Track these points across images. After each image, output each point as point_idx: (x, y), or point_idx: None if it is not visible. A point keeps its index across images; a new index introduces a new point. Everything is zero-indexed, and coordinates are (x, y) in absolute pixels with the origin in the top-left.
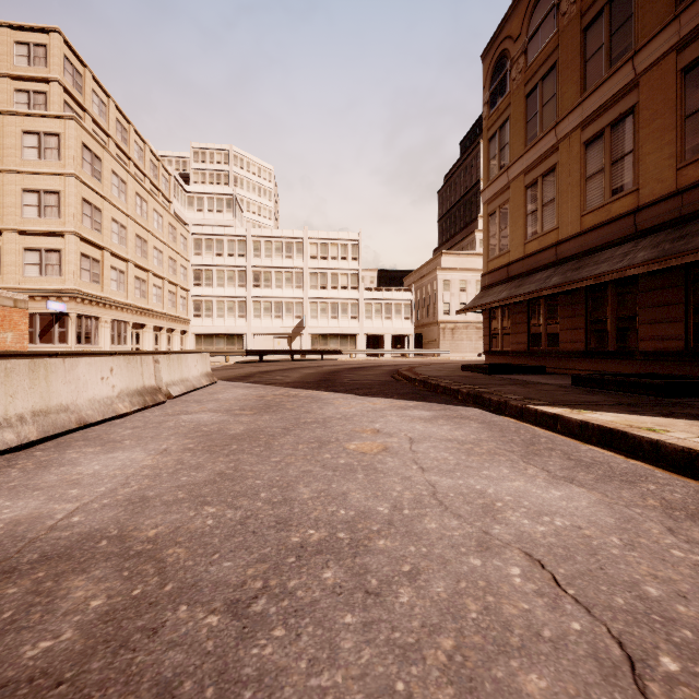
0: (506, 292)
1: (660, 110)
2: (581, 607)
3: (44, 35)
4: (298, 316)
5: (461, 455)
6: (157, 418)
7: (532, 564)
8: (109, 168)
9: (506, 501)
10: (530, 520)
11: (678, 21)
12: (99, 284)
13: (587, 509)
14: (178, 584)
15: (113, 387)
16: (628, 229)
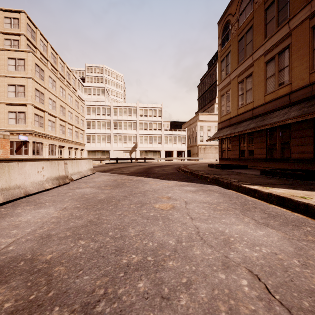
0: (229, 131)
1: (301, 46)
2: (285, 308)
3: (17, 14)
4: (134, 142)
5: (210, 211)
6: (64, 191)
7: (253, 277)
8: (48, 75)
9: (235, 237)
10: (249, 249)
11: (310, 4)
12: (43, 127)
13: (277, 242)
14: (56, 291)
15: (43, 176)
16: (286, 102)
